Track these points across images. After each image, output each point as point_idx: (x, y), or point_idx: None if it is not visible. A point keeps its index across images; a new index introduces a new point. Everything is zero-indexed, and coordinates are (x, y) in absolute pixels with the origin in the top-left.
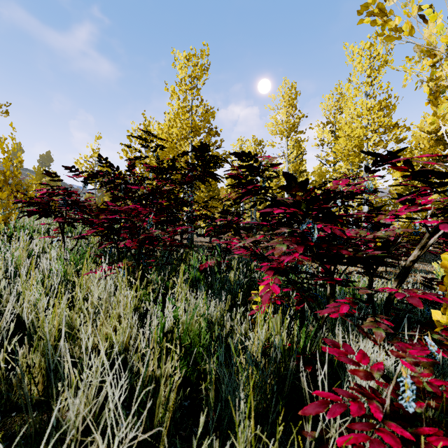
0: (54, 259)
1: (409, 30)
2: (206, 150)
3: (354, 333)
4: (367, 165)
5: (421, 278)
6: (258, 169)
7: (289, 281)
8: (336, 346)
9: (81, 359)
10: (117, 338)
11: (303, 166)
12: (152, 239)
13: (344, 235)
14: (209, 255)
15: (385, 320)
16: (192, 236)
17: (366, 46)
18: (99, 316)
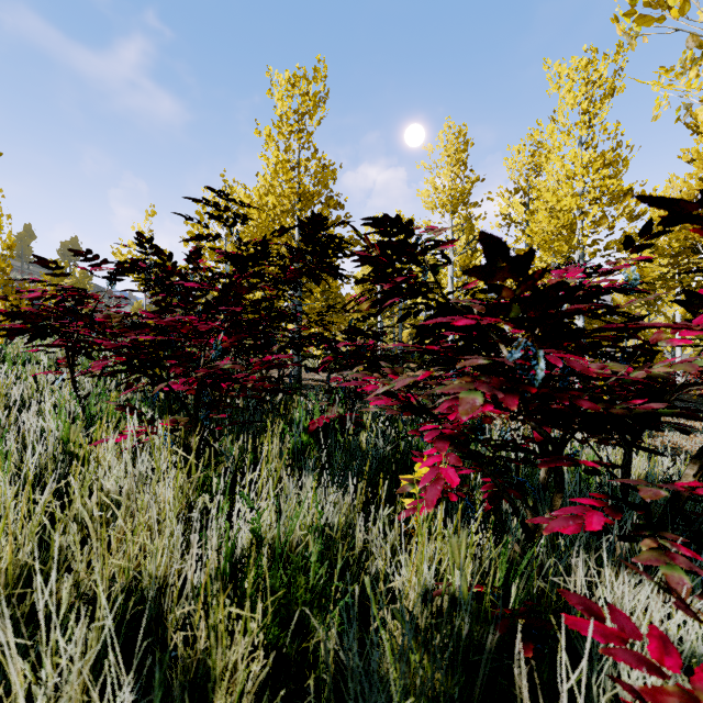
0: (47, 413)
1: (679, 6)
2: (320, 227)
3: (609, 566)
4: (583, 257)
5: (672, 440)
6: (415, 247)
7: (474, 457)
8: (594, 614)
9: (65, 620)
10: (148, 567)
11: (477, 260)
12: (220, 377)
13: (590, 372)
14: (326, 405)
15: (681, 546)
16: (300, 371)
17: (581, 64)
18: (115, 525)
